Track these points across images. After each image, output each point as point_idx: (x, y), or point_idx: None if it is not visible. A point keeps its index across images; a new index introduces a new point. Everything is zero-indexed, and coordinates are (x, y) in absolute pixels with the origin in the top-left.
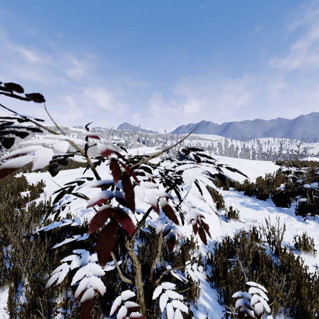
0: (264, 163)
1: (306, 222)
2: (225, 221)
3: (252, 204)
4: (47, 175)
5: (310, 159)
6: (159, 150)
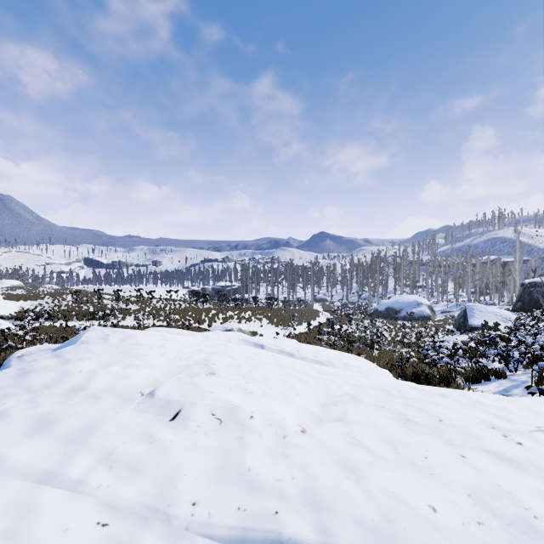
0: None
1: (48, 323)
2: None
3: None
4: None
5: (7, 282)
6: None
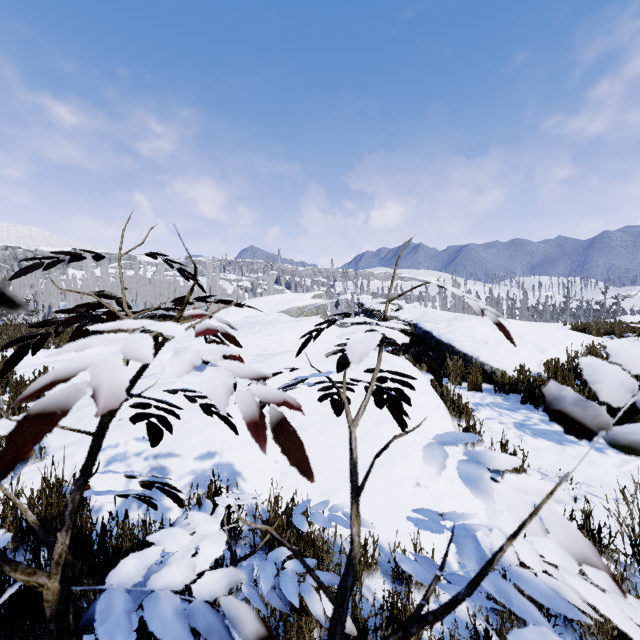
0: (550, 327)
1: None
2: (491, 479)
3: (546, 428)
4: (65, 355)
5: (629, 319)
6: (319, 300)
